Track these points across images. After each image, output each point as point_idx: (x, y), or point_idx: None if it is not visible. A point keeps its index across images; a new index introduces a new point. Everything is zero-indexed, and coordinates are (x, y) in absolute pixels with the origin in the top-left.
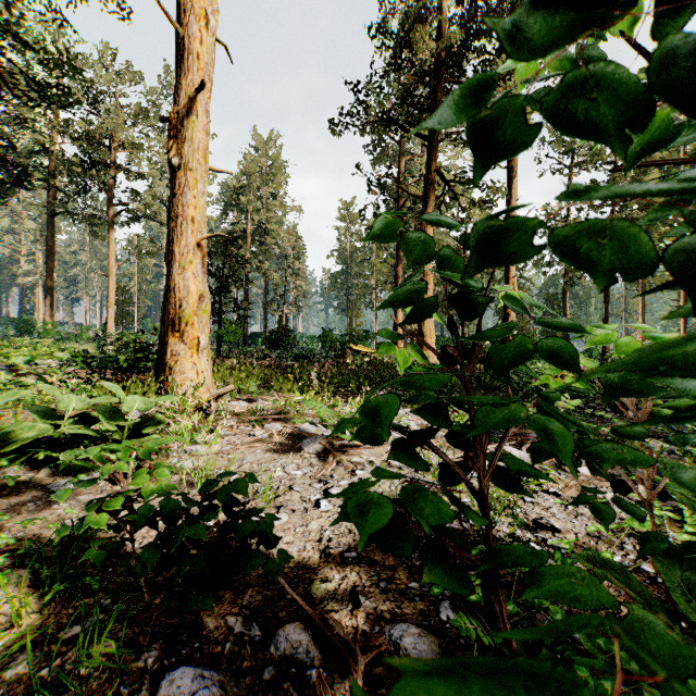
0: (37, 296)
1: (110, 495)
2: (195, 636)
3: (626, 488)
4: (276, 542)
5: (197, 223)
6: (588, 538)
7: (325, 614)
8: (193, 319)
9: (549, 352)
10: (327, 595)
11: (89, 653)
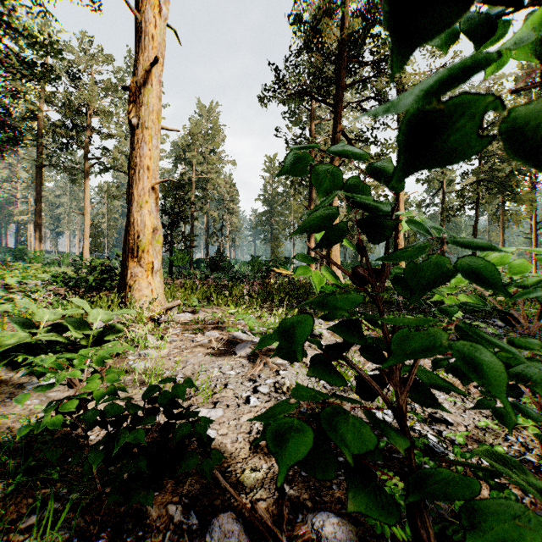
0: (29, 230)
1: (66, 398)
2: (139, 524)
3: (518, 392)
4: (211, 442)
5: (151, 171)
6: (477, 431)
7: (255, 505)
8: (148, 247)
9: (485, 271)
10: (256, 484)
11: (44, 541)
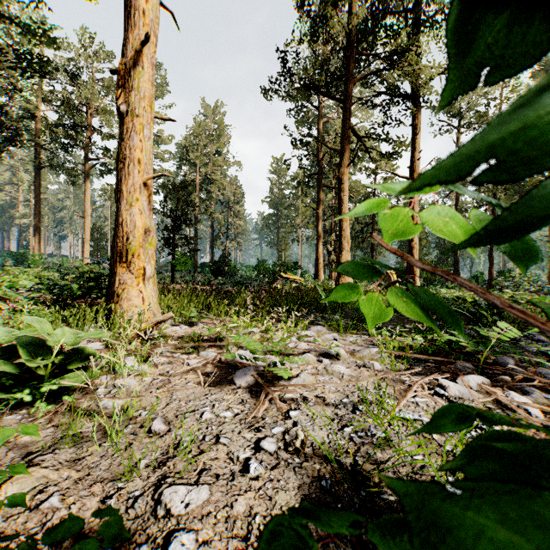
0: (31, 234)
1: None
2: None
3: None
4: None
5: (143, 164)
6: None
7: None
8: (138, 251)
9: None
10: None
11: None
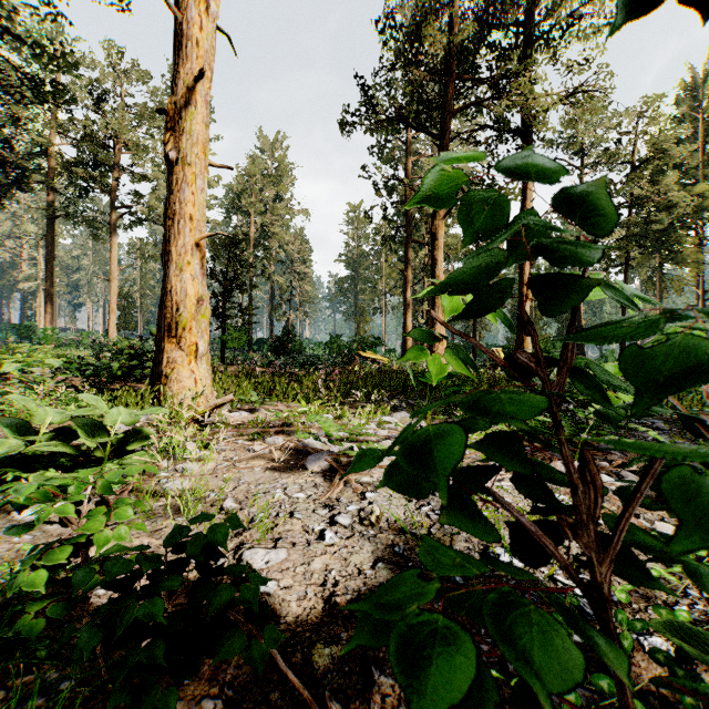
0: (39, 301)
1: (56, 542)
2: None
3: None
4: (263, 613)
5: (195, 221)
6: None
7: (329, 701)
8: (190, 323)
9: None
10: (332, 664)
11: None
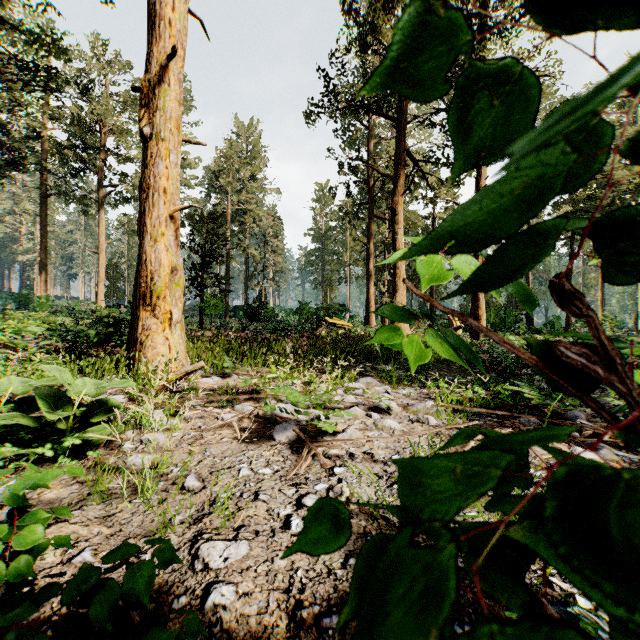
0: (36, 272)
1: None
2: None
3: None
4: None
5: (170, 194)
6: None
7: None
8: (164, 292)
9: None
10: None
11: None
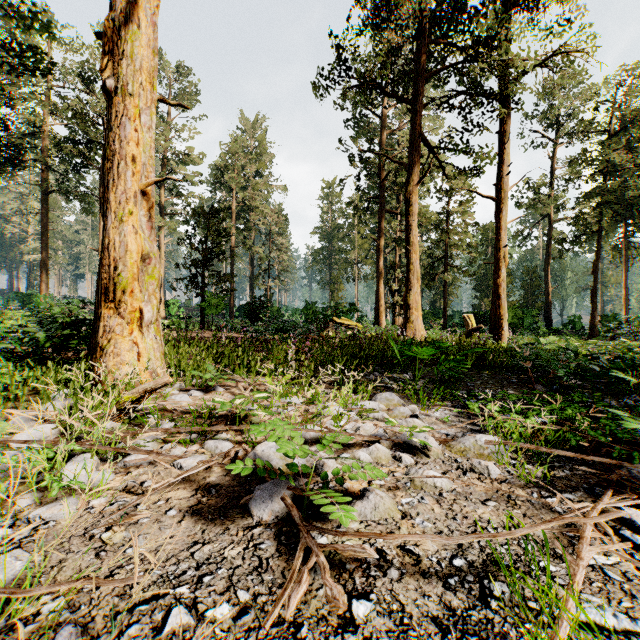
0: None
1: None
2: None
3: None
4: None
5: (140, 164)
6: None
7: None
8: (132, 285)
9: None
10: None
11: None
